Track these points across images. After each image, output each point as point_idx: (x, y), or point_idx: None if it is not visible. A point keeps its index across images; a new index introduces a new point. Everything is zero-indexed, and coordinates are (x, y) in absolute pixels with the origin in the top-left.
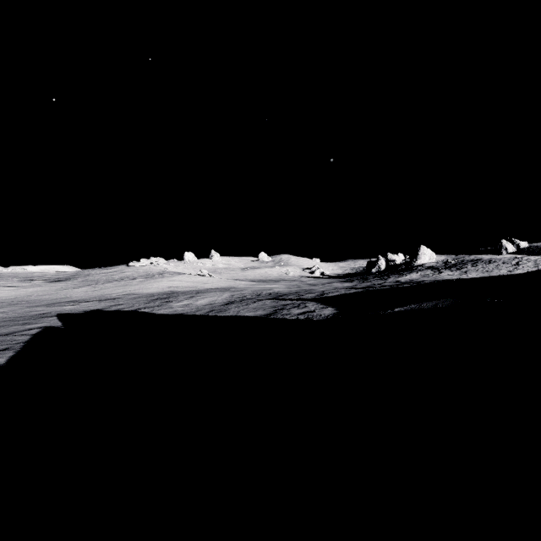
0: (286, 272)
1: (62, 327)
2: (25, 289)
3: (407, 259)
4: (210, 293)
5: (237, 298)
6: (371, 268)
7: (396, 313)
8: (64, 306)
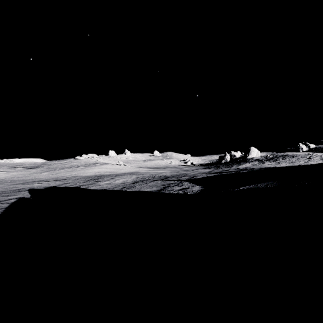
0: (170, 162)
1: (30, 198)
2: (11, 173)
3: (243, 155)
4: (123, 176)
5: (140, 179)
6: (221, 160)
7: (241, 190)
8: (33, 184)
